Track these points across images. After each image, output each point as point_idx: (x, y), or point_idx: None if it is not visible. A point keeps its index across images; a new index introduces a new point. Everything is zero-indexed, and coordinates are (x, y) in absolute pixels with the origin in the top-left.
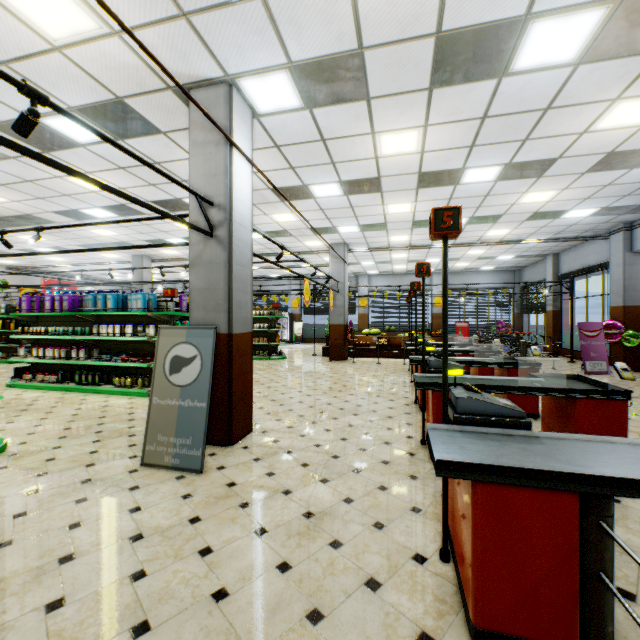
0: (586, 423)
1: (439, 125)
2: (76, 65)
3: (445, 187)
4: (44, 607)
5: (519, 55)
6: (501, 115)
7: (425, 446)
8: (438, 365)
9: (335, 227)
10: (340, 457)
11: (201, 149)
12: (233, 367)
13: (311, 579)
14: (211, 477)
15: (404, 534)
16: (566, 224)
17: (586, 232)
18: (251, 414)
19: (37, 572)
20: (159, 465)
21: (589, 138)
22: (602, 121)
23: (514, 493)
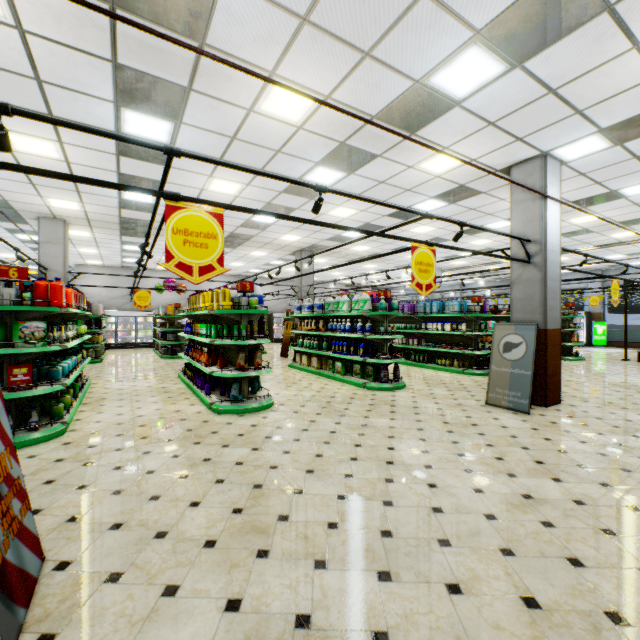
0: None
1: None
2: (444, 179)
3: None
4: (477, 433)
5: None
6: None
7: None
8: None
9: None
10: None
11: (520, 205)
12: (546, 352)
13: (622, 462)
14: (536, 417)
15: None
16: None
17: None
18: (559, 390)
19: (464, 425)
20: (497, 406)
21: None
22: None
23: None
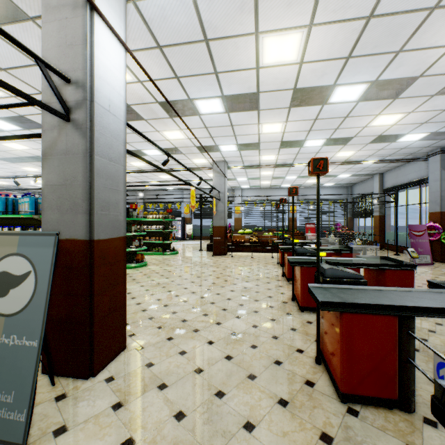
0: None
1: (324, 25)
2: None
3: (314, 106)
4: None
5: None
6: (387, 14)
7: (321, 366)
8: (335, 274)
9: (217, 146)
10: (226, 394)
11: (55, 14)
12: (95, 281)
13: None
14: None
15: None
16: (398, 147)
17: (410, 155)
18: (124, 329)
19: None
20: None
21: None
22: None
23: None
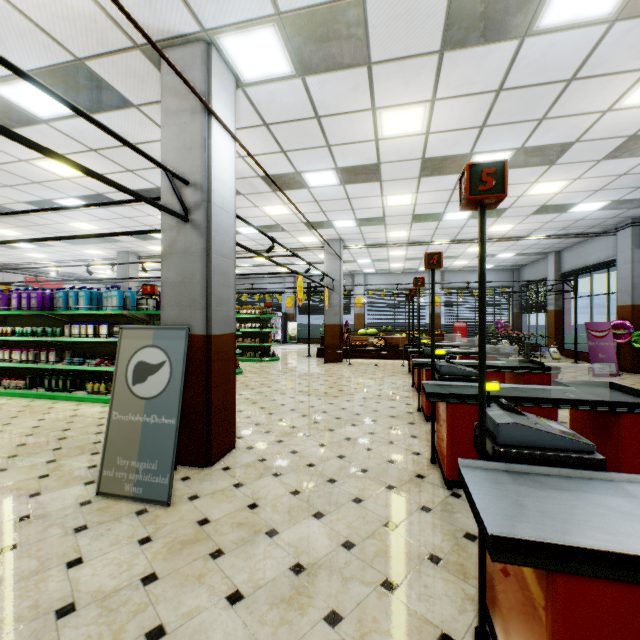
0: (633, 443)
1: (448, 99)
2: (21, 13)
3: (449, 176)
4: None
5: (548, 7)
6: (519, 87)
7: (435, 465)
8: (450, 371)
9: (330, 221)
10: (337, 481)
11: (174, 119)
12: (212, 374)
13: None
14: (180, 511)
15: (423, 599)
16: (572, 219)
17: (592, 228)
18: (234, 427)
19: None
20: (118, 495)
21: (612, 118)
22: (630, 96)
23: (620, 593)
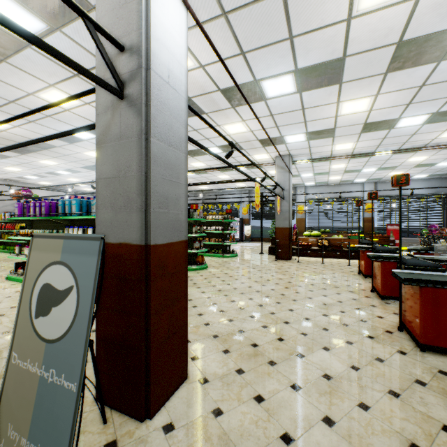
0: None
1: None
2: None
3: (423, 66)
4: None
5: None
6: None
7: None
8: None
9: (282, 137)
10: None
11: None
12: (151, 297)
13: None
14: None
15: None
16: None
17: None
18: (185, 354)
19: None
20: None
21: None
22: None
23: None
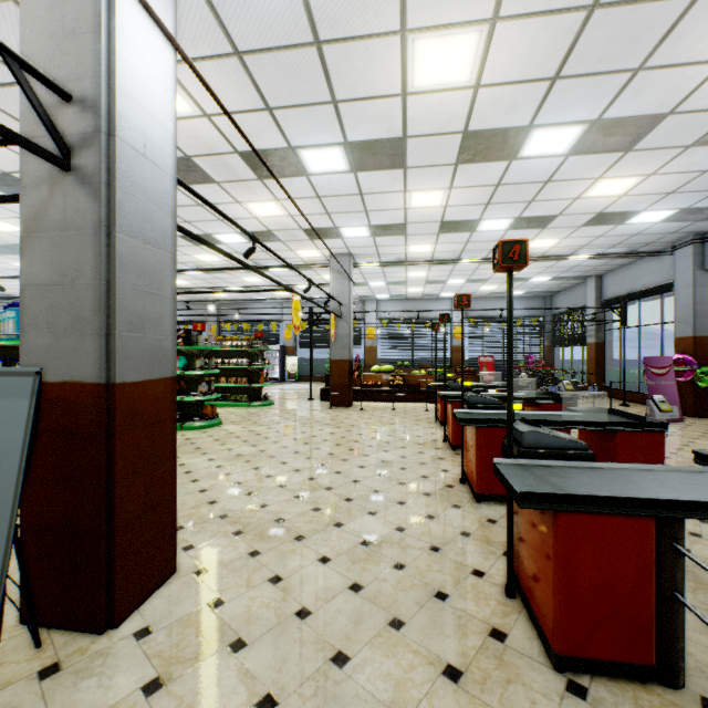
0: None
1: (516, 20)
2: None
3: (495, 163)
4: None
5: None
6: (623, 3)
7: (516, 602)
8: (539, 441)
9: (337, 228)
10: (350, 659)
11: None
12: (116, 456)
13: None
14: None
15: None
16: (628, 233)
17: (645, 246)
18: (173, 539)
19: None
20: None
21: None
22: None
23: None
